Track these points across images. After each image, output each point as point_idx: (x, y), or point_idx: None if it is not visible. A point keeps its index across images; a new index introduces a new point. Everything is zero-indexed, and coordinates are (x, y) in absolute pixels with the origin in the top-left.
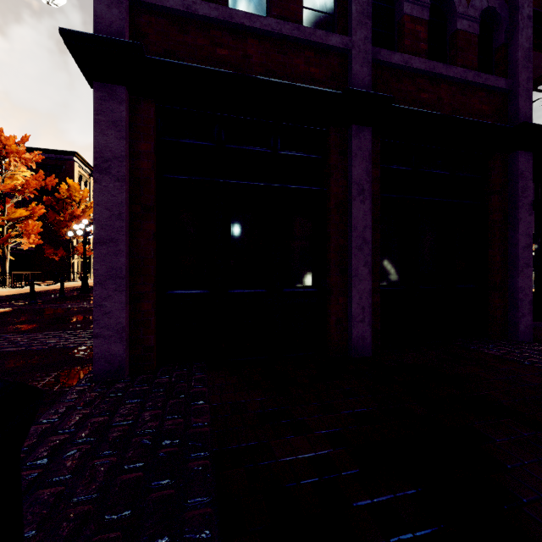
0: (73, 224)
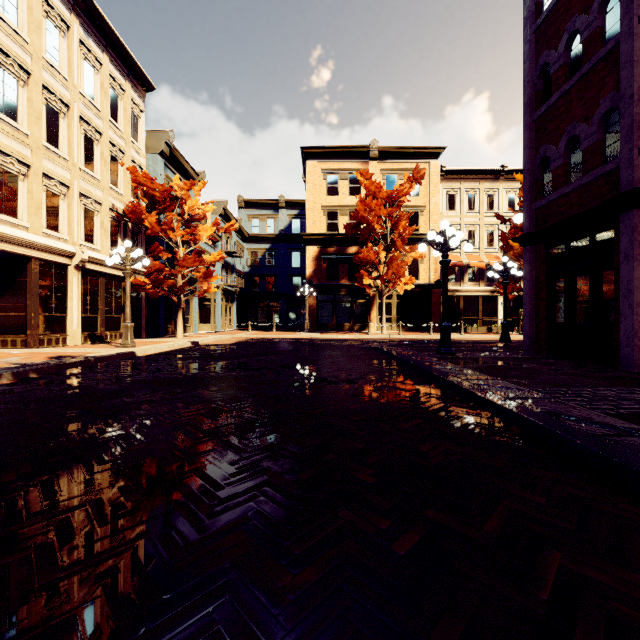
0: None
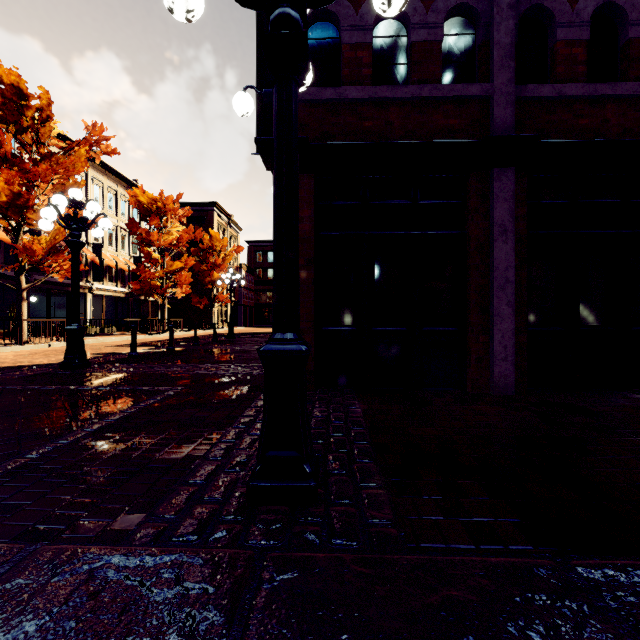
0: (215, 273)
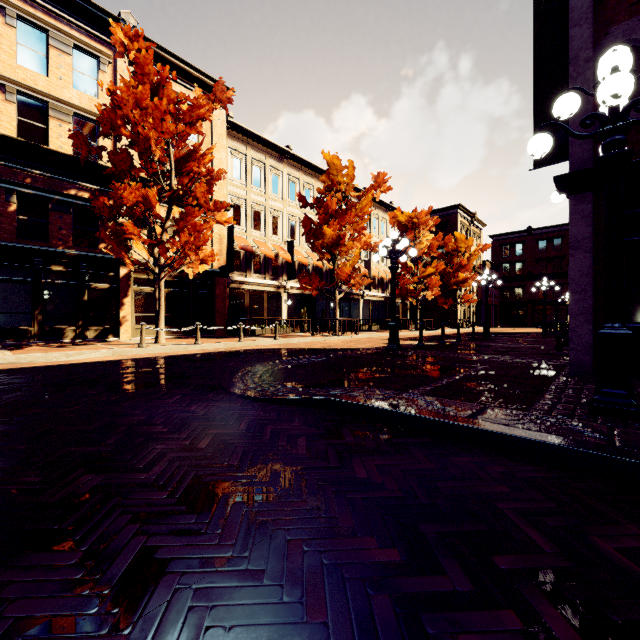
0: (460, 274)
